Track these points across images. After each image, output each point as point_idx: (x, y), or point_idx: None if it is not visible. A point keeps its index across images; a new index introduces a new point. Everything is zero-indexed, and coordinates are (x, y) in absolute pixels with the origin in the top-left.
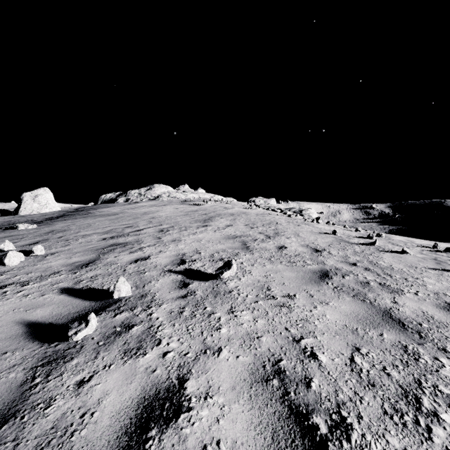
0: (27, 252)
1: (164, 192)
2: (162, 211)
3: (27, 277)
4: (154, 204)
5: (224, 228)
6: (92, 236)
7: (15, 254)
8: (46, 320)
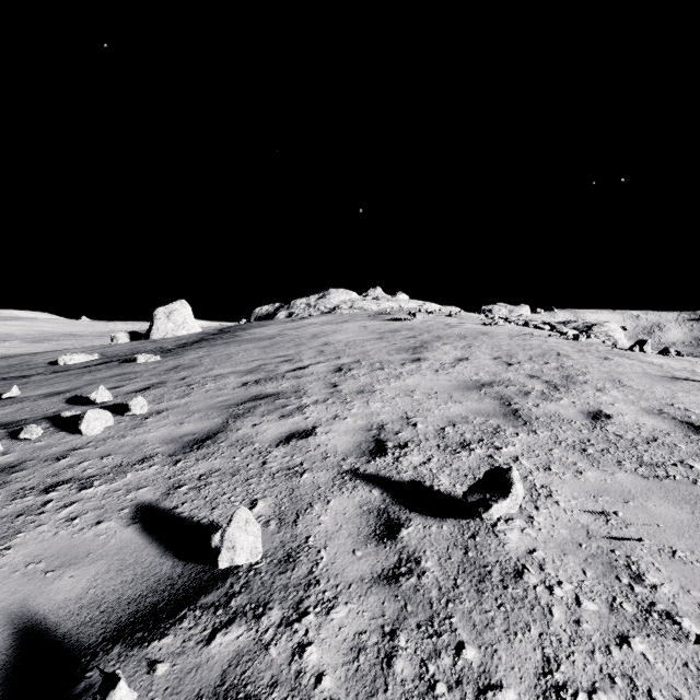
0: (126, 407)
1: (344, 300)
2: (340, 332)
3: (98, 466)
4: (328, 320)
5: (453, 366)
6: (228, 378)
7: (98, 416)
8: (61, 622)
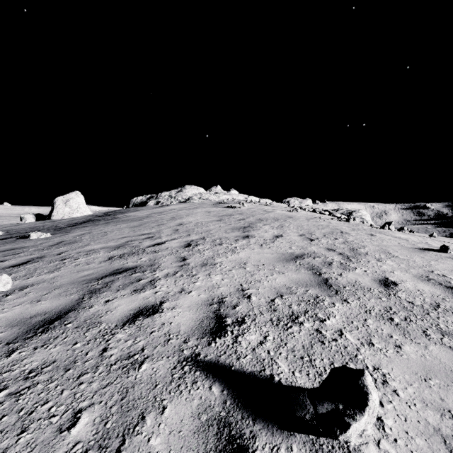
0: None
1: (195, 193)
2: (191, 215)
3: None
4: (184, 207)
5: (273, 241)
6: (98, 253)
7: None
8: None
